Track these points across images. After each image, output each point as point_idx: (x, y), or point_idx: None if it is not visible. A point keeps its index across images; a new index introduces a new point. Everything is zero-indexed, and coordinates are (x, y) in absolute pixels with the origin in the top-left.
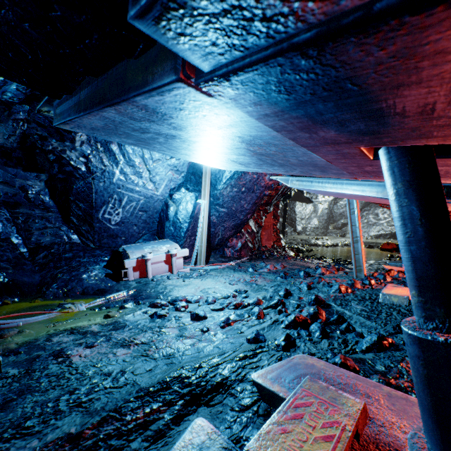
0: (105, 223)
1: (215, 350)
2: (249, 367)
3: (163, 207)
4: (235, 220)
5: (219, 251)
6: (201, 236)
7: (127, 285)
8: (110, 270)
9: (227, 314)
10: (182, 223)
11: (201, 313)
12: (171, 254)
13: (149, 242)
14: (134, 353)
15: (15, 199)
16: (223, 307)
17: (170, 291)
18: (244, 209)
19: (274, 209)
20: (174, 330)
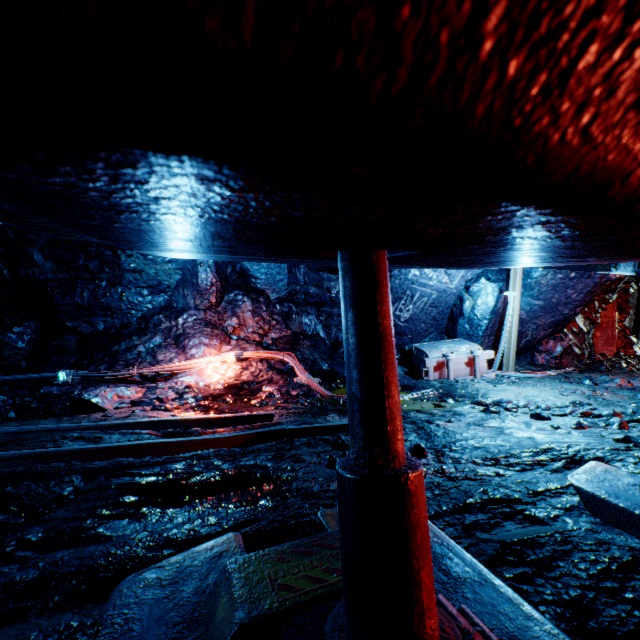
0: (394, 320)
1: (577, 441)
2: (624, 455)
3: (456, 301)
4: (554, 316)
5: (524, 357)
6: (509, 336)
7: (430, 384)
8: (406, 369)
9: (574, 420)
10: (479, 319)
11: (542, 413)
12: (474, 355)
13: (440, 341)
14: (492, 431)
15: (322, 299)
16: (566, 414)
17: (485, 393)
18: (570, 301)
19: (618, 297)
20: (518, 423)
